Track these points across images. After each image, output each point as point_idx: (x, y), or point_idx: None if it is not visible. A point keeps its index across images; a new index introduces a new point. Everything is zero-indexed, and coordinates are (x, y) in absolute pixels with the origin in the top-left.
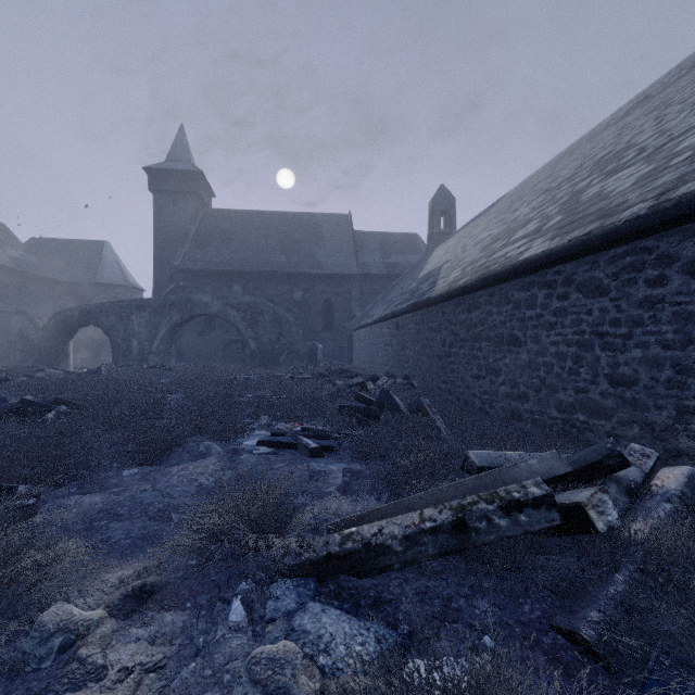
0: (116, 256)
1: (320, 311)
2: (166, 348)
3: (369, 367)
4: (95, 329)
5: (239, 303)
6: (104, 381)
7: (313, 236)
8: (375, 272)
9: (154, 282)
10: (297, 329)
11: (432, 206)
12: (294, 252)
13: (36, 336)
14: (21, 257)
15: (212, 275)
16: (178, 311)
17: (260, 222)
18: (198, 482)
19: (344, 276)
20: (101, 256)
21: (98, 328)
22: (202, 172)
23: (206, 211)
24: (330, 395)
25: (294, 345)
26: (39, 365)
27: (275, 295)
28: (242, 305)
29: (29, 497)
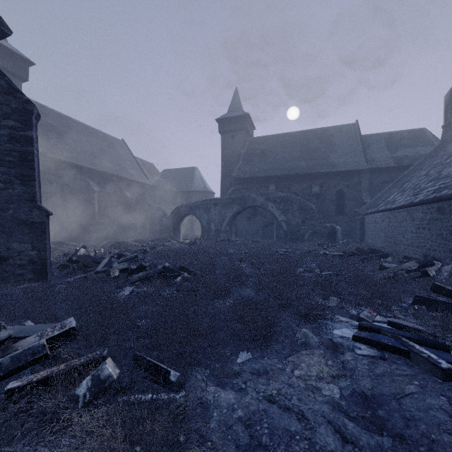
0: (201, 175)
1: (334, 200)
2: (229, 228)
3: (390, 246)
4: (191, 217)
5: (275, 197)
6: (201, 251)
7: (326, 144)
8: (383, 165)
9: (221, 188)
10: (318, 214)
11: (450, 98)
12: (312, 158)
13: (166, 221)
14: (159, 180)
15: (255, 180)
16: (236, 204)
17: (285, 140)
18: (322, 396)
19: (354, 171)
20: (194, 176)
21: (192, 216)
22: (248, 114)
23: (251, 139)
24: (389, 279)
25: (316, 227)
26: (168, 238)
27: (298, 191)
28: (277, 199)
29: (178, 385)
